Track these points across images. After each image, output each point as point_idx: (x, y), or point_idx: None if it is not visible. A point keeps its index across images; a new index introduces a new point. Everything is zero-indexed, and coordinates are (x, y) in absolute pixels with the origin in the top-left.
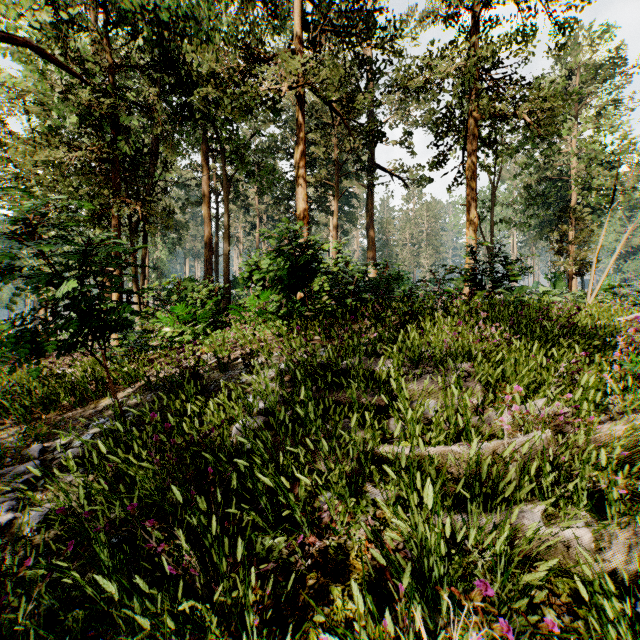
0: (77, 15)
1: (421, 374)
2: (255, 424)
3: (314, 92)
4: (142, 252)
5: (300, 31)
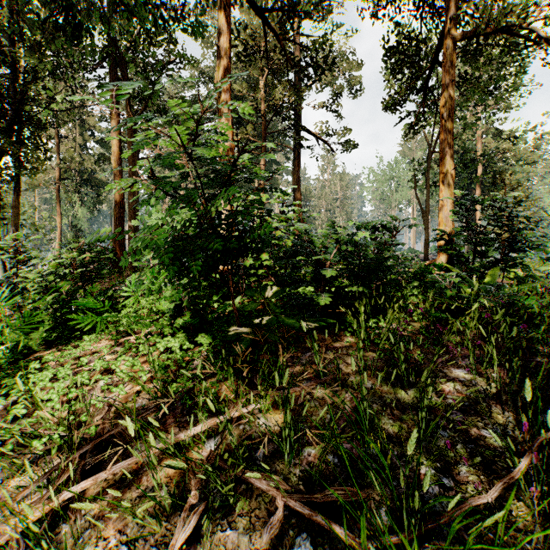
0: None
1: None
2: None
3: None
4: (14, 204)
5: None
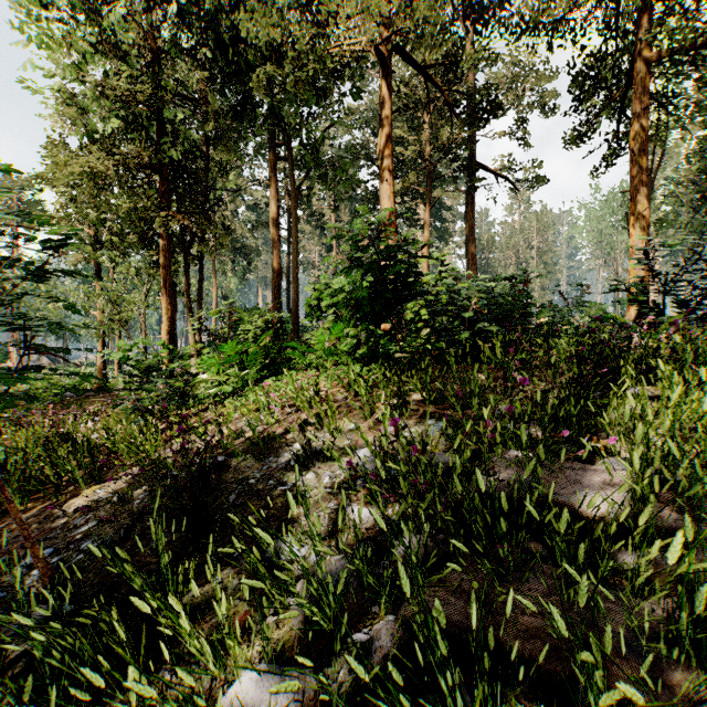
0: None
1: None
2: None
3: (403, 56)
4: (199, 278)
5: None
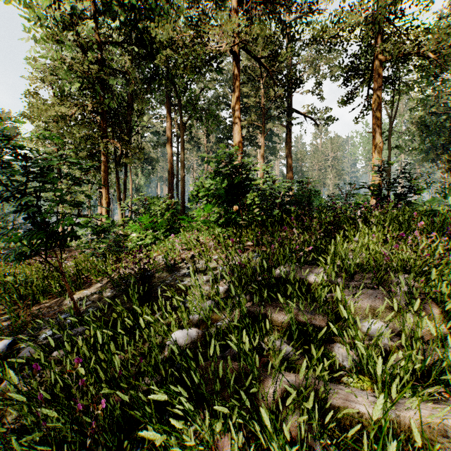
0: (78, 11)
1: (361, 289)
2: (188, 338)
3: (246, 51)
4: (124, 178)
5: (236, 4)
